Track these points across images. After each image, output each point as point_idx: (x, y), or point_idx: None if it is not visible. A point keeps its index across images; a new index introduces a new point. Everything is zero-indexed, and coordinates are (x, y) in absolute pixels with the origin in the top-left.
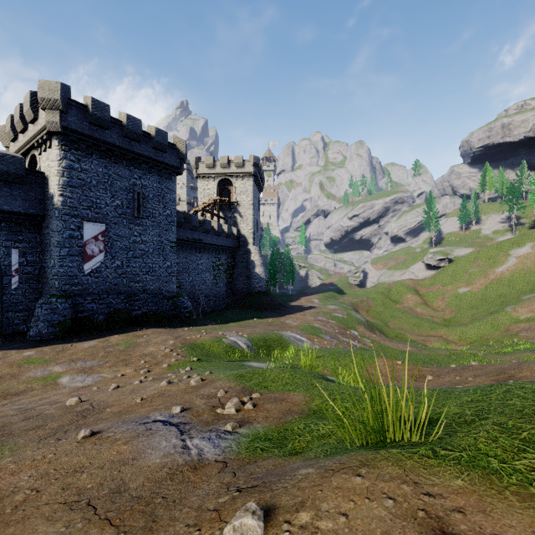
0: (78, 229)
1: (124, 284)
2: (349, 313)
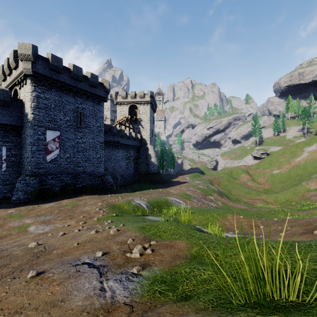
0: (43, 134)
1: (71, 168)
2: (207, 186)
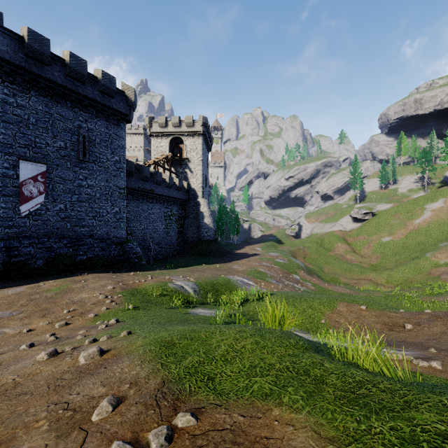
0: (13, 168)
1: (67, 228)
2: (289, 259)
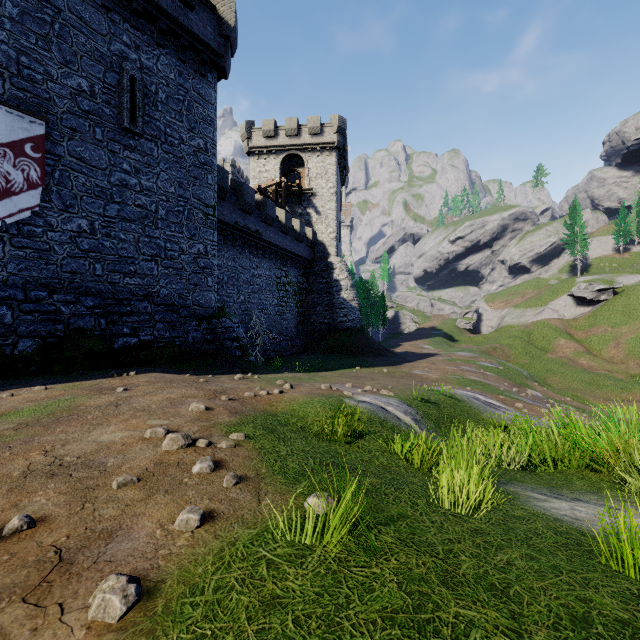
0: None
1: (96, 275)
2: (500, 363)
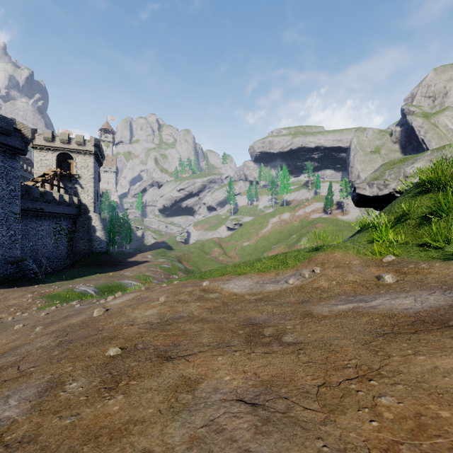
0: None
1: None
2: (173, 264)
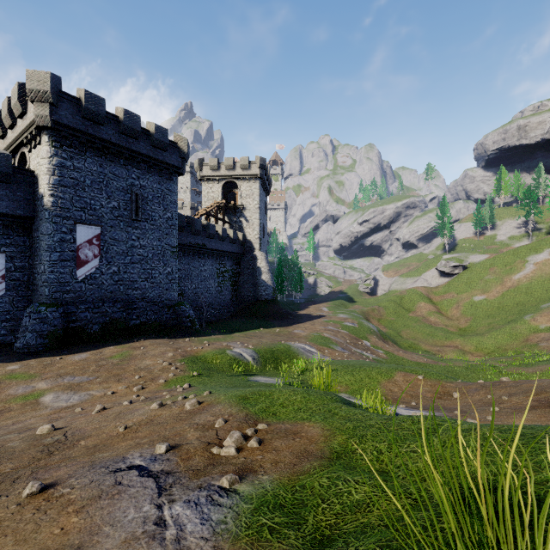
0: (70, 232)
1: (120, 292)
2: (360, 323)
